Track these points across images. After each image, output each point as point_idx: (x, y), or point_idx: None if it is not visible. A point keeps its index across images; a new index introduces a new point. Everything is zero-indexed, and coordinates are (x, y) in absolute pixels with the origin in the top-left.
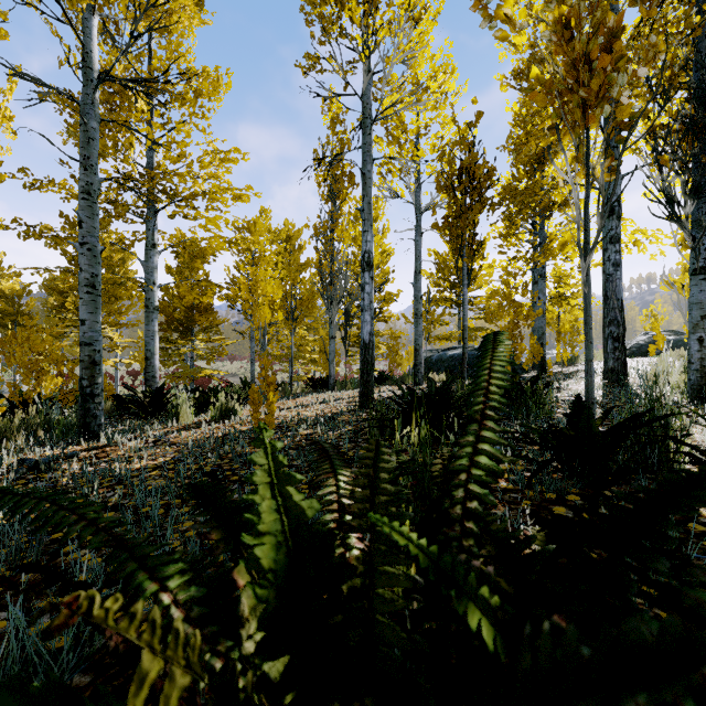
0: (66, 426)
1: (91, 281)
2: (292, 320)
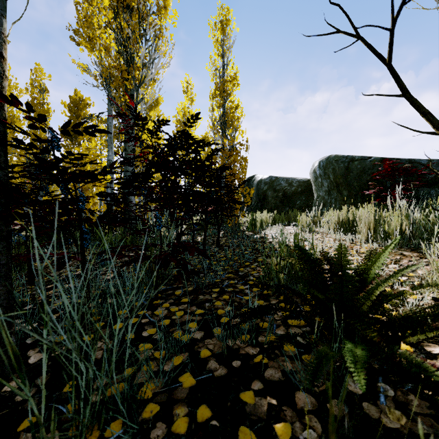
0: None
1: None
2: None
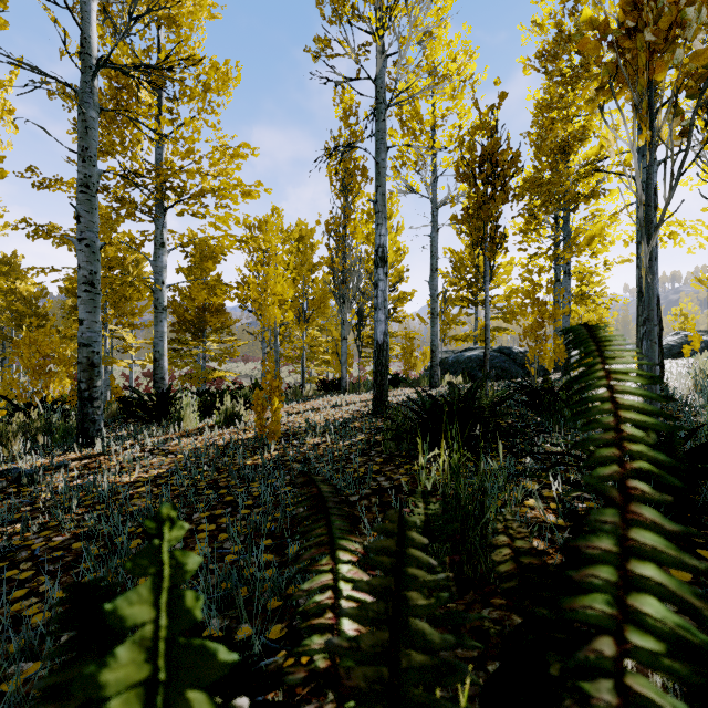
0: (66, 431)
1: (89, 279)
2: (304, 320)
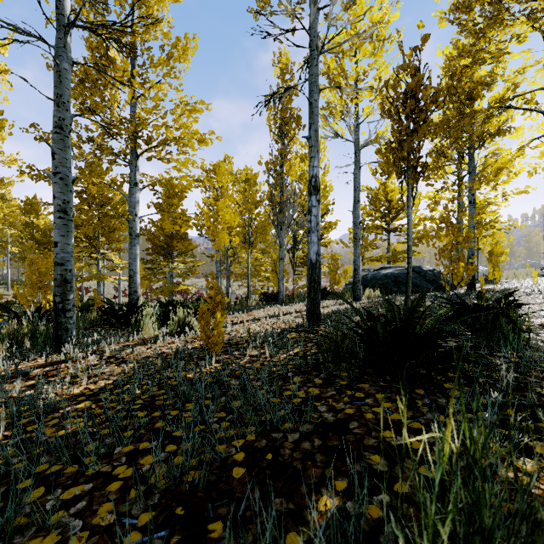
0: (47, 336)
1: (62, 207)
2: (249, 244)
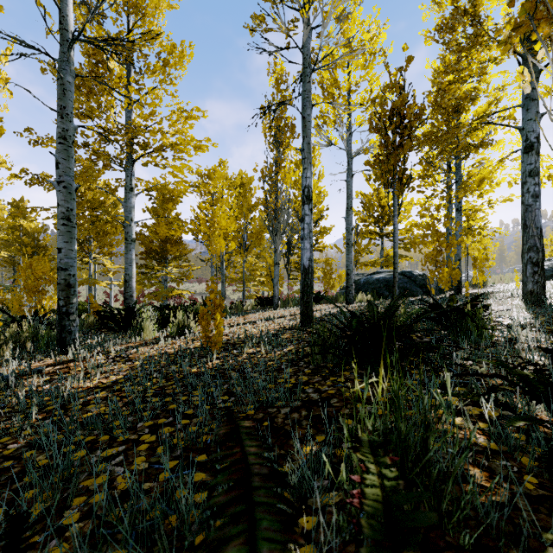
0: (49, 339)
1: (66, 215)
2: (244, 249)
